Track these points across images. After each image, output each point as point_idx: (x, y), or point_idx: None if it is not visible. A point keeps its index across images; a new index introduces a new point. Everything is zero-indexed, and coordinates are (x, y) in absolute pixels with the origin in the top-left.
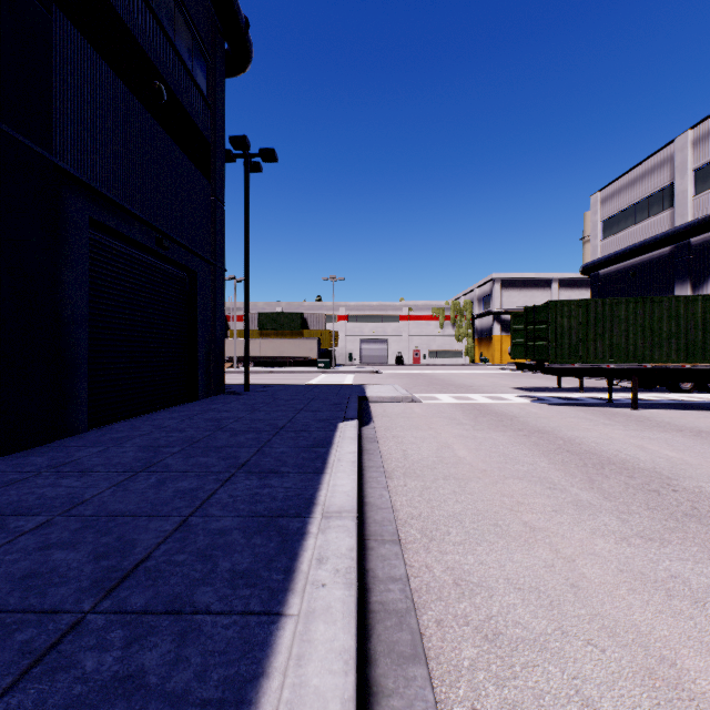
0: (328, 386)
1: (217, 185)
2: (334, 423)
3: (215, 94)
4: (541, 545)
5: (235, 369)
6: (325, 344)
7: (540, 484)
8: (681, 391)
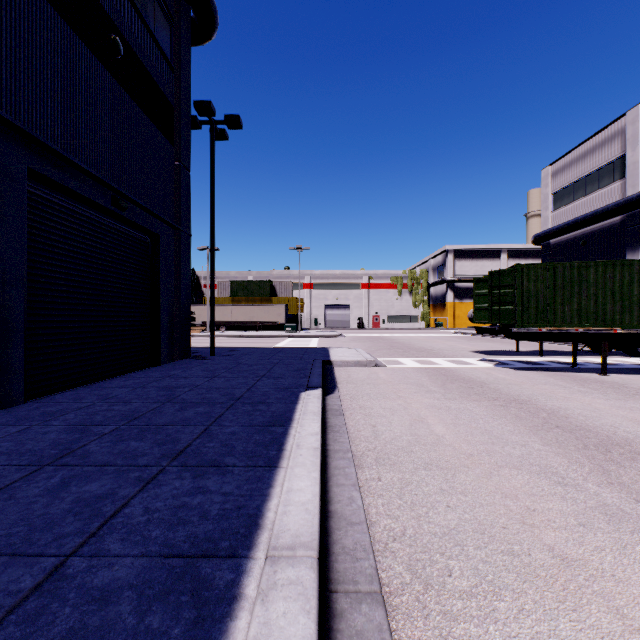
0: (293, 350)
1: (182, 150)
2: (296, 392)
3: (179, 59)
4: (591, 598)
5: (208, 333)
6: (292, 310)
7: (545, 476)
8: (639, 354)
